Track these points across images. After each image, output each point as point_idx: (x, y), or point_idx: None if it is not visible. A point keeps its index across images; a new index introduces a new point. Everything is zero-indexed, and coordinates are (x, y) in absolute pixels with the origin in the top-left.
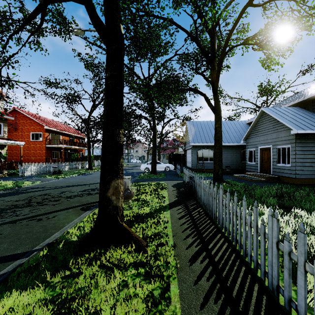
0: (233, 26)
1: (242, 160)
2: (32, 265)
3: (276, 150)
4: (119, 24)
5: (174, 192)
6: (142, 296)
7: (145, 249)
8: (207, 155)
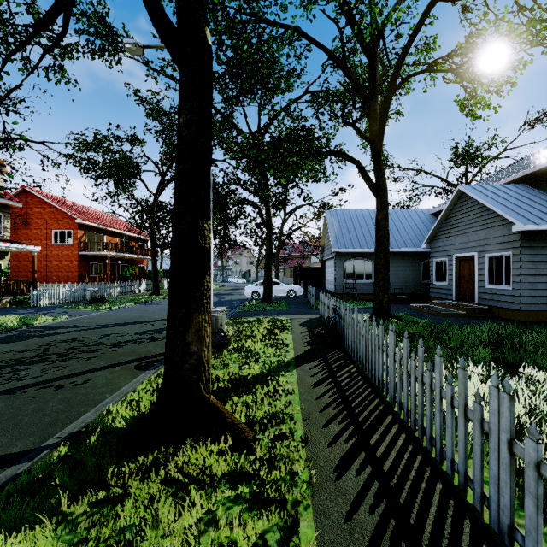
0: (410, 37)
1: (423, 278)
2: (36, 479)
3: (485, 260)
4: (203, 26)
5: (305, 336)
6: (244, 546)
7: (252, 447)
8: (362, 269)
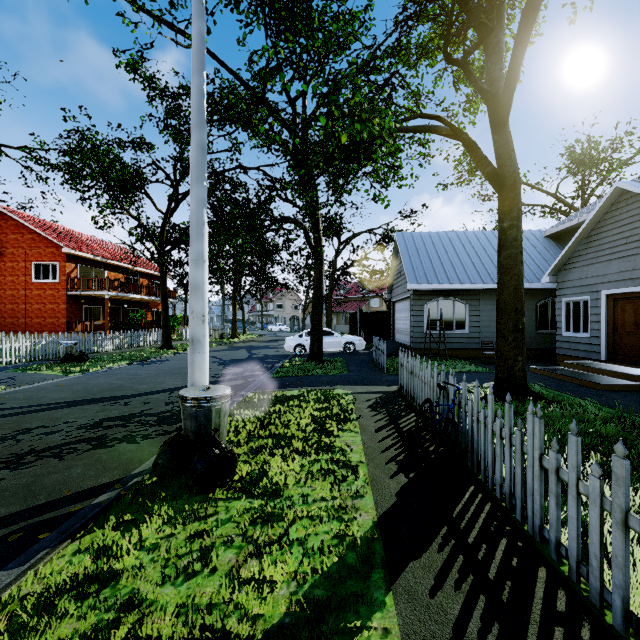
0: None
1: (539, 326)
2: None
3: None
4: None
5: (386, 440)
6: None
7: None
8: (451, 314)
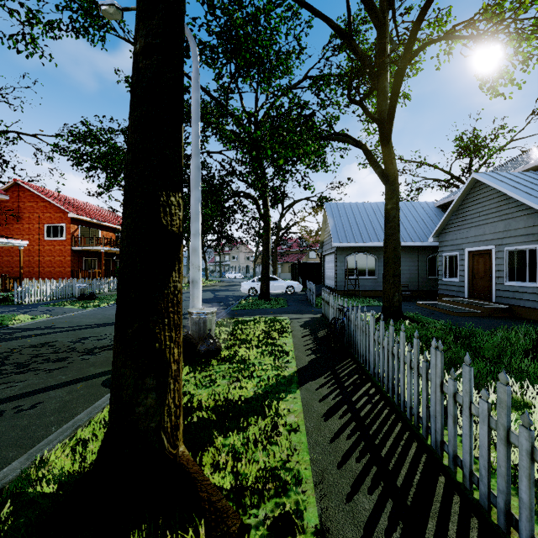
0: None
1: (429, 274)
2: None
3: (504, 255)
4: None
5: (307, 341)
6: None
7: None
8: (365, 264)
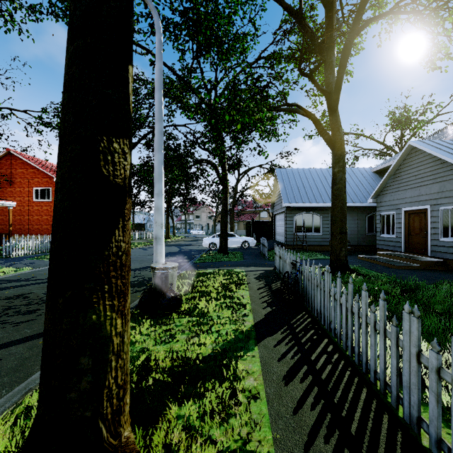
0: None
1: (368, 230)
2: None
3: (439, 213)
4: None
5: (263, 293)
6: None
7: None
8: (311, 222)
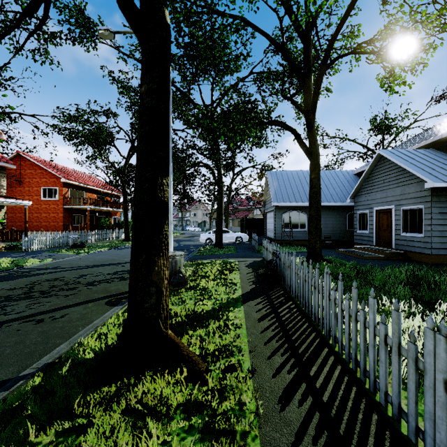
0: (339, 24)
1: (348, 227)
2: (10, 409)
3: (401, 212)
4: (162, 7)
5: (250, 276)
6: None
7: (205, 378)
8: (298, 220)
